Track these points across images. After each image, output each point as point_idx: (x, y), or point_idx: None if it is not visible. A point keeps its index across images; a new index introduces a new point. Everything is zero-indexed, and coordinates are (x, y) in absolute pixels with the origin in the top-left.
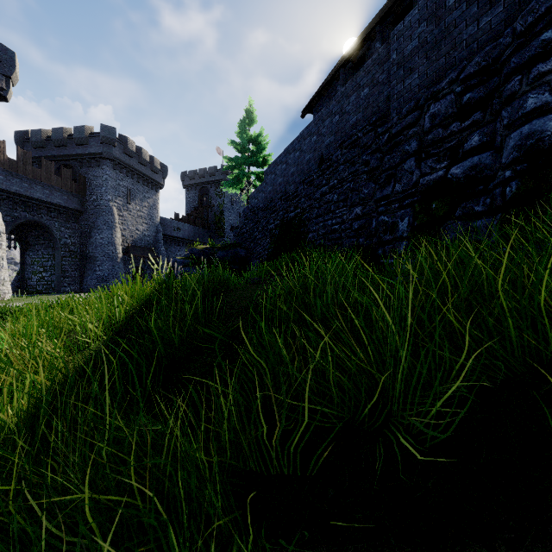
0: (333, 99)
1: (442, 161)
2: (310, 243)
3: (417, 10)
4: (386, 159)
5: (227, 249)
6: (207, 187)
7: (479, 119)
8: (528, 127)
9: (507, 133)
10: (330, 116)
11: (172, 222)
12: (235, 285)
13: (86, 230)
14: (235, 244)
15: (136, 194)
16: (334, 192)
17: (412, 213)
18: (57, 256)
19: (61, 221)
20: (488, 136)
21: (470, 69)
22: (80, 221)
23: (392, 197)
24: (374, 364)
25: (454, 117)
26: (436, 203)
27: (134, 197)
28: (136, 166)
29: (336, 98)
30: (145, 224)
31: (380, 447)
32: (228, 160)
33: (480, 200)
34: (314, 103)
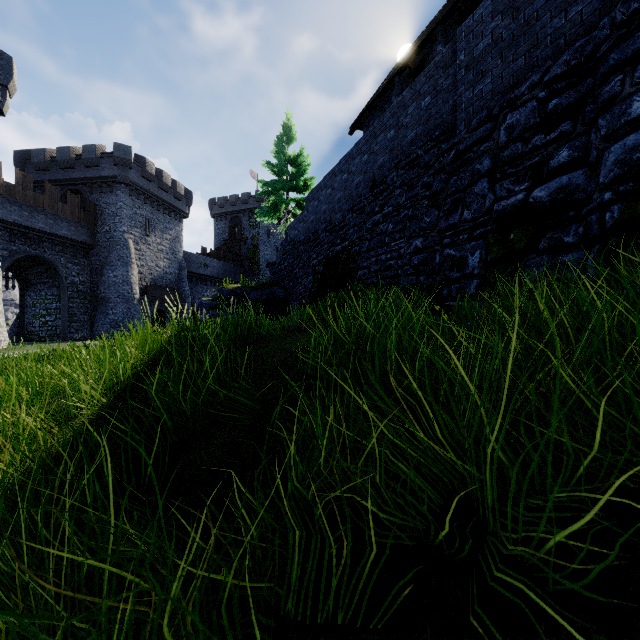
0: (387, 111)
1: (522, 182)
2: (360, 282)
3: (490, 1)
4: (452, 181)
5: (262, 289)
6: (239, 217)
7: (568, 130)
8: (633, 137)
9: (606, 146)
10: (384, 131)
11: (198, 258)
12: (271, 333)
13: (97, 267)
14: (271, 283)
15: (156, 224)
16: (389, 221)
17: (485, 245)
18: (63, 297)
19: (68, 256)
20: (580, 151)
21: (556, 69)
22: (90, 256)
23: (460, 226)
24: (461, 454)
25: (536, 129)
26: (515, 234)
27: (154, 228)
28: (156, 191)
29: (391, 109)
30: (166, 260)
31: (478, 586)
32: (264, 185)
33: (571, 229)
34: (364, 118)
